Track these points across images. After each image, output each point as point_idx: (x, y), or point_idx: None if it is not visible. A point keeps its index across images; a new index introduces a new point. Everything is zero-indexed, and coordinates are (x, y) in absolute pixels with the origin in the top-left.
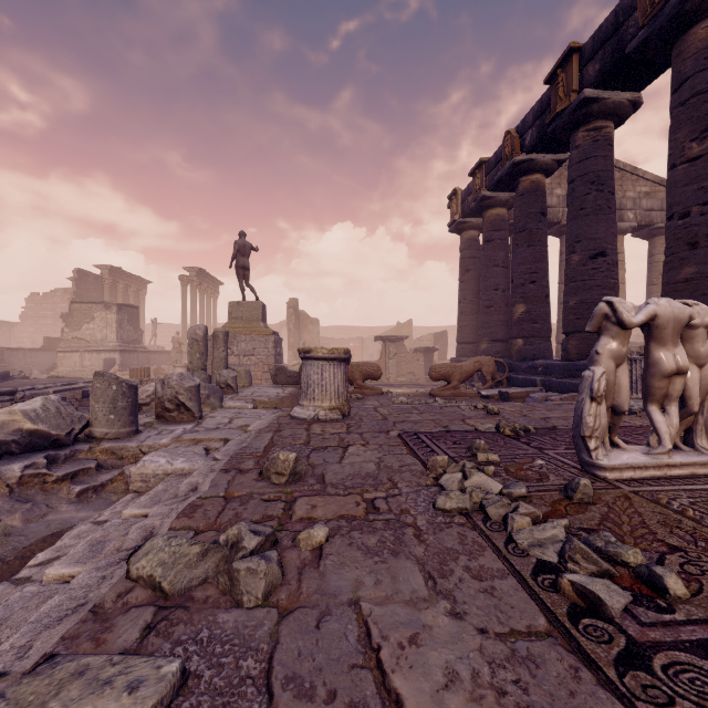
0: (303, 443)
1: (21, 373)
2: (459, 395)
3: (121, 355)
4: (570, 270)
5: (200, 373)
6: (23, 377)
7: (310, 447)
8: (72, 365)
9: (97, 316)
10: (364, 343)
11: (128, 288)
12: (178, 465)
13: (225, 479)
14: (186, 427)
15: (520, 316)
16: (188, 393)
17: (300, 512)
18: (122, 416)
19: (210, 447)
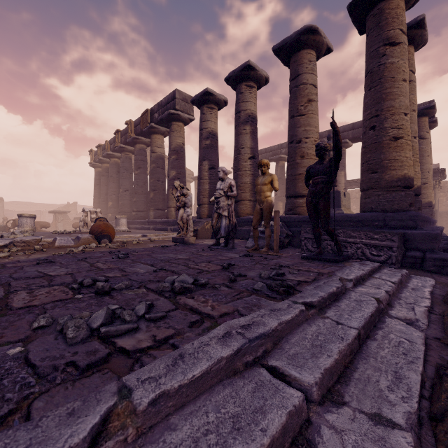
0: None
1: None
2: None
3: None
4: (120, 194)
5: None
6: None
7: None
8: None
9: None
10: (42, 214)
11: None
12: None
13: None
14: None
15: (110, 206)
16: None
17: None
18: None
19: None
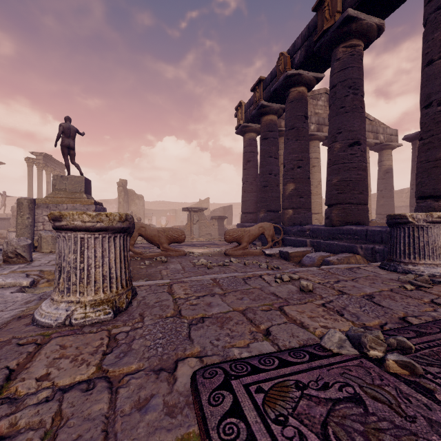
0: None
1: None
2: (248, 254)
3: None
4: (333, 155)
5: None
6: None
7: None
8: None
9: None
10: (177, 213)
11: None
12: None
13: None
14: None
15: (290, 192)
16: None
17: None
18: None
19: None
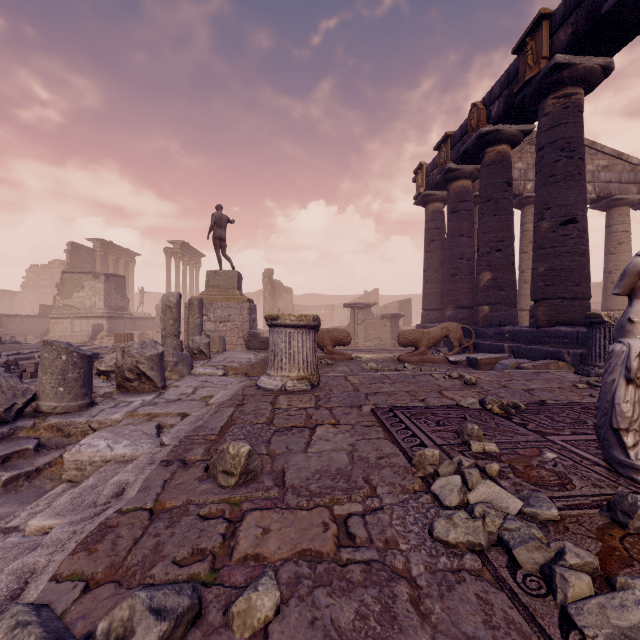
0: (266, 421)
1: (13, 338)
2: (427, 360)
3: (108, 321)
4: (539, 237)
5: (172, 339)
6: (14, 342)
7: (272, 427)
8: (63, 330)
9: (87, 285)
10: (334, 310)
11: (118, 259)
12: (119, 450)
13: (161, 477)
14: (145, 398)
15: (486, 284)
16: (149, 362)
17: (245, 543)
18: (72, 388)
19: (165, 424)
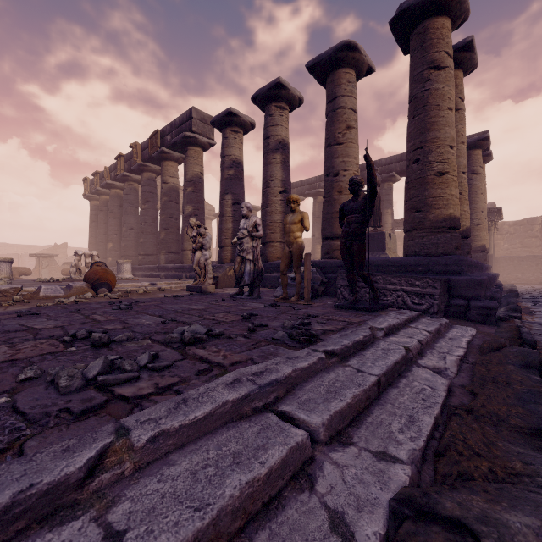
0: None
1: None
2: None
3: None
4: (123, 233)
5: None
6: None
7: None
8: None
9: None
10: (21, 258)
11: None
12: None
13: None
14: None
15: (110, 248)
16: None
17: None
18: None
19: None
